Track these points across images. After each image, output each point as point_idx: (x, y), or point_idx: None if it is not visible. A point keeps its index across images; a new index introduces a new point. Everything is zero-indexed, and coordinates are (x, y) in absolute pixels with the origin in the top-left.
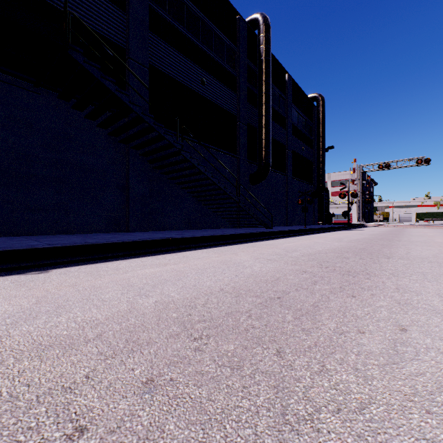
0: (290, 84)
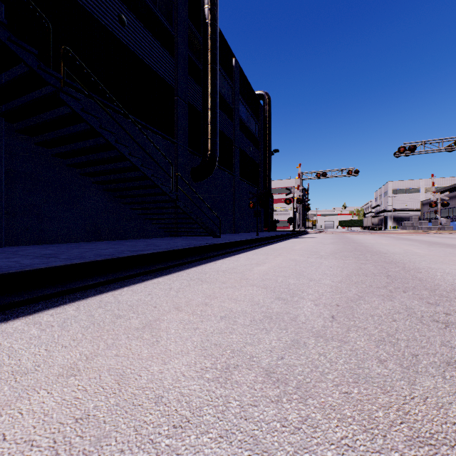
0: (237, 72)
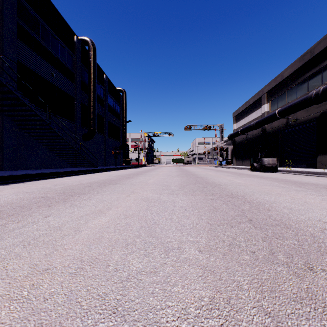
0: (107, 81)
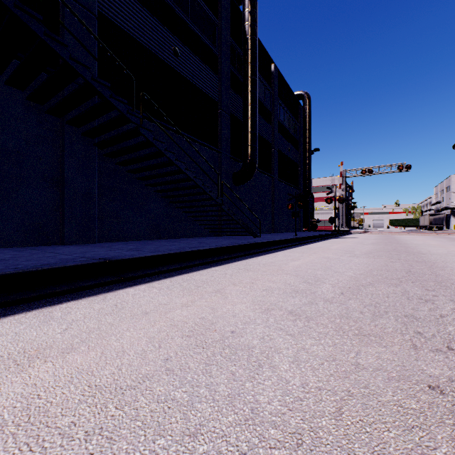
0: (276, 76)
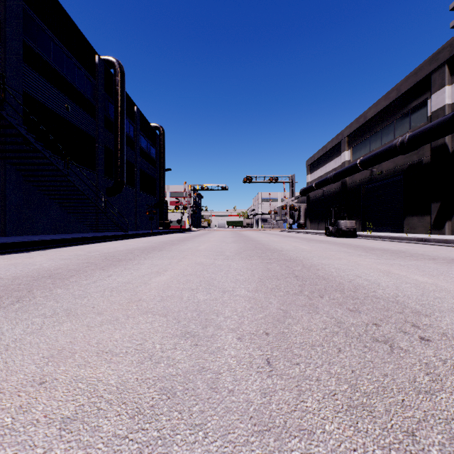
0: (138, 115)
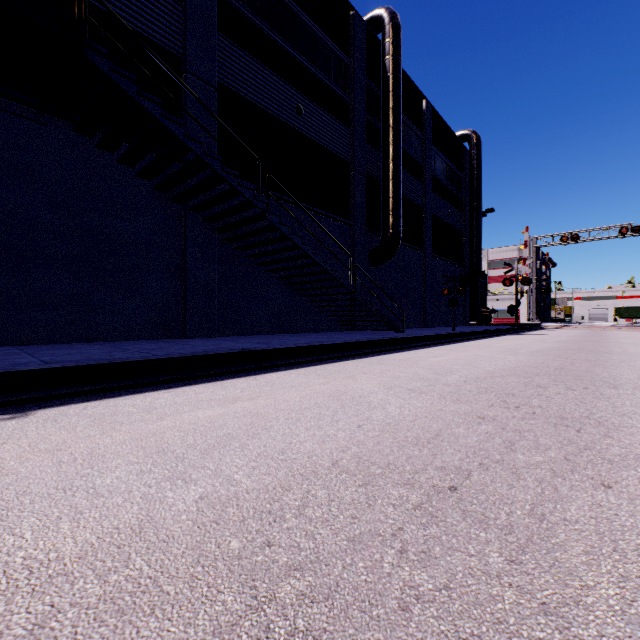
0: (429, 116)
